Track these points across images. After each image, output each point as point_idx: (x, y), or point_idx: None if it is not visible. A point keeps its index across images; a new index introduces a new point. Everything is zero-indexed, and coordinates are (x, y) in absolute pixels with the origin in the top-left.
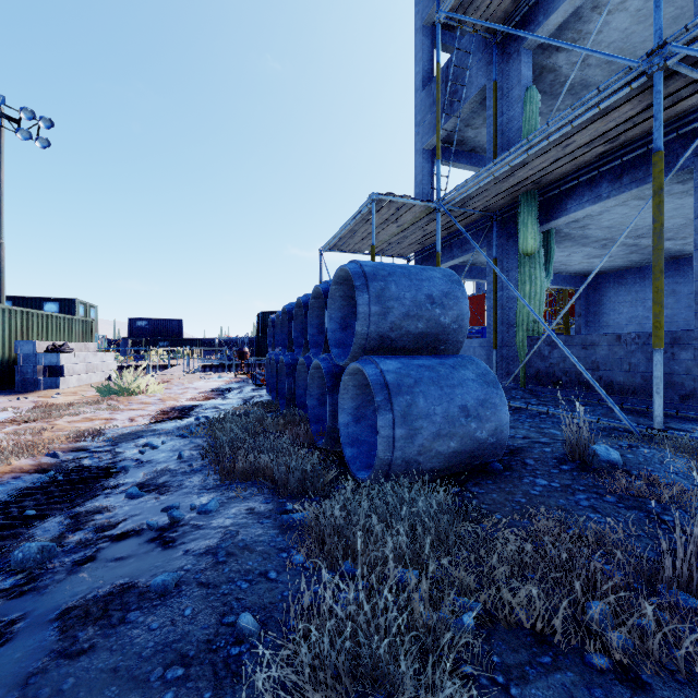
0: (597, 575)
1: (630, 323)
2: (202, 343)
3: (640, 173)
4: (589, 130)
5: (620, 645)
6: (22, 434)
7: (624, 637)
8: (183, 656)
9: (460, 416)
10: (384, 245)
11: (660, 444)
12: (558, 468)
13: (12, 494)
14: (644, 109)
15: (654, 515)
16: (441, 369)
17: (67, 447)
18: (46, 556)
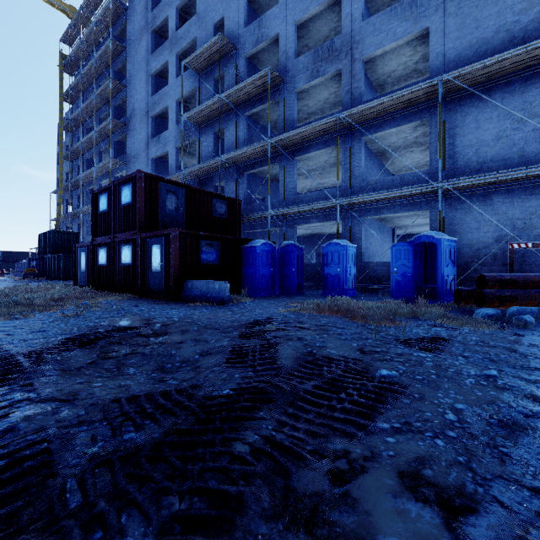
0: None
1: None
2: None
3: None
4: None
5: None
6: None
7: None
8: None
9: None
10: None
11: None
12: None
13: None
14: None
15: None
16: None
17: None
18: None
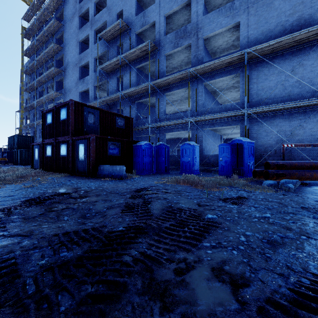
0: None
1: None
2: None
3: None
4: None
5: None
6: None
7: None
8: None
9: None
10: None
11: None
12: None
13: None
14: None
15: None
16: None
17: None
18: None
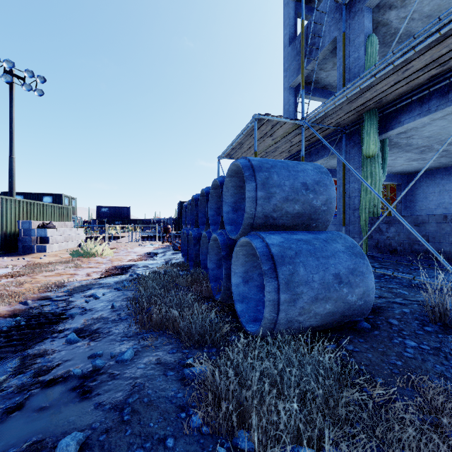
0: None
1: (439, 207)
2: (142, 222)
3: None
4: (426, 56)
5: None
6: (9, 286)
7: None
8: None
9: (334, 282)
10: (262, 154)
11: None
12: (422, 329)
13: None
14: None
15: None
16: (316, 242)
17: (36, 296)
18: None
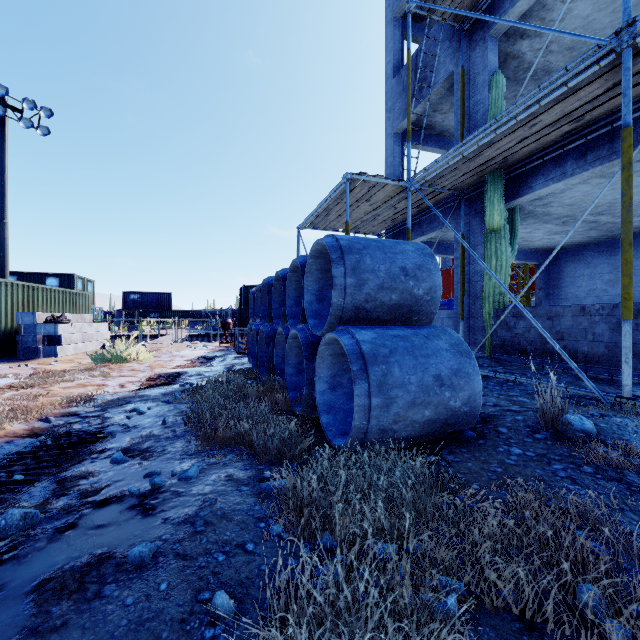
0: (584, 554)
1: (589, 295)
2: (189, 314)
3: (604, 151)
4: (555, 109)
5: (619, 637)
6: (18, 400)
7: (623, 628)
8: (156, 637)
9: (435, 385)
10: (357, 223)
11: (631, 413)
12: (532, 437)
13: (3, 459)
14: (609, 88)
15: (635, 487)
16: (415, 339)
17: (59, 412)
18: (28, 523)
